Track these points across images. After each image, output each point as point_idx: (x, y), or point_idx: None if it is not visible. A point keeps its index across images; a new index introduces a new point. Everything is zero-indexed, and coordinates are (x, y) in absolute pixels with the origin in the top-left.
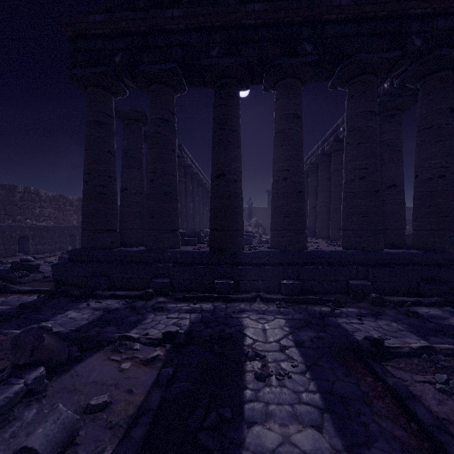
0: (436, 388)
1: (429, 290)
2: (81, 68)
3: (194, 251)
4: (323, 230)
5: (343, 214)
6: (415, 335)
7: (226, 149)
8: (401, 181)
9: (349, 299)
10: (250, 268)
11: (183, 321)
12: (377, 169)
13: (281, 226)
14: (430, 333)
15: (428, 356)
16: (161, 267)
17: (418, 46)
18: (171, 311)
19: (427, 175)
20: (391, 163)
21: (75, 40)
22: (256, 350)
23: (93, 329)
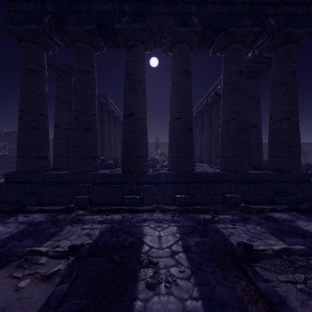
0: (297, 288)
1: (280, 200)
2: (16, 25)
3: (109, 173)
4: (207, 158)
5: (221, 145)
6: (274, 236)
7: (134, 94)
8: (259, 123)
9: (225, 207)
10: (152, 186)
11: (94, 231)
12: (244, 112)
13: (175, 154)
14: (284, 234)
15: (287, 256)
16: (82, 186)
17: (272, 24)
18: (86, 223)
19: (278, 118)
20: (253, 110)
21: (10, 2)
22: (150, 258)
23: (11, 243)
